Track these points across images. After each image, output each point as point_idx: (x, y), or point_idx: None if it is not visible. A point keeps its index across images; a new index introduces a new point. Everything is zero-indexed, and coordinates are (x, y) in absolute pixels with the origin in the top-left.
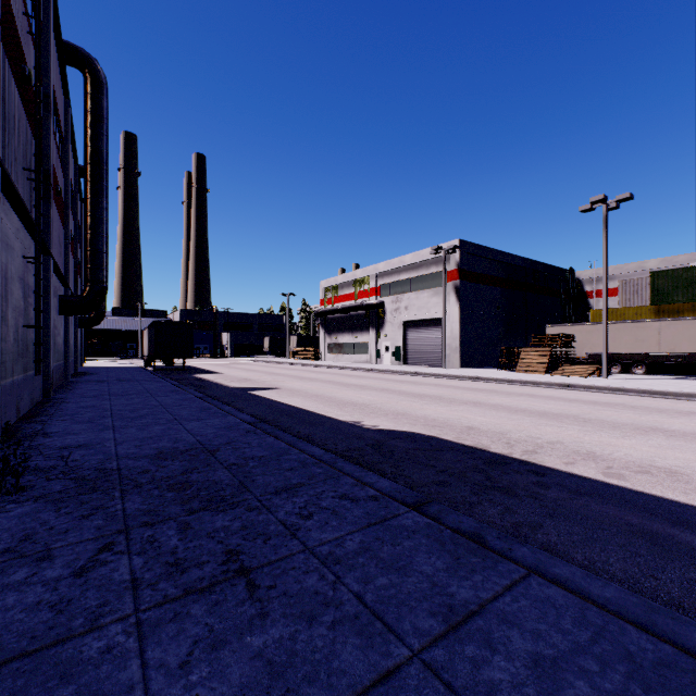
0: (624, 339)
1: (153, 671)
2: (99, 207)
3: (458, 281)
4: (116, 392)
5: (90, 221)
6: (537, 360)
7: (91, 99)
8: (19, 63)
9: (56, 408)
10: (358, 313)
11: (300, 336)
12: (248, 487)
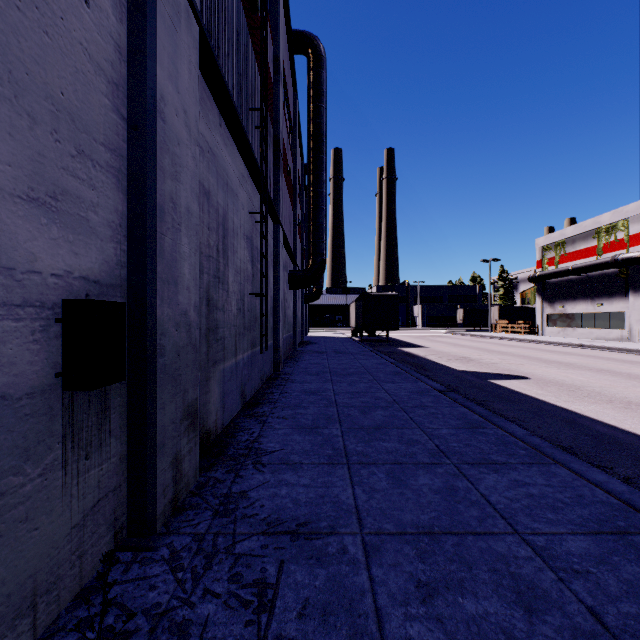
0: None
1: None
2: (319, 180)
3: None
4: (336, 368)
5: (312, 196)
6: None
7: (313, 76)
8: None
9: (280, 390)
10: (602, 273)
11: (503, 306)
12: None
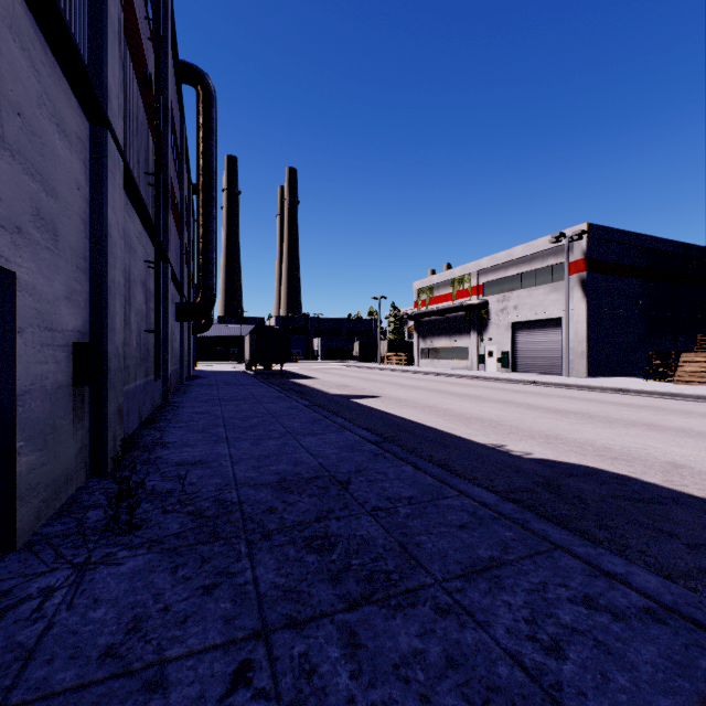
0: None
1: None
2: (209, 216)
3: (585, 273)
4: (225, 396)
5: (202, 230)
6: None
7: (203, 112)
8: (141, 66)
9: (173, 413)
10: (456, 315)
11: (391, 341)
12: (416, 558)
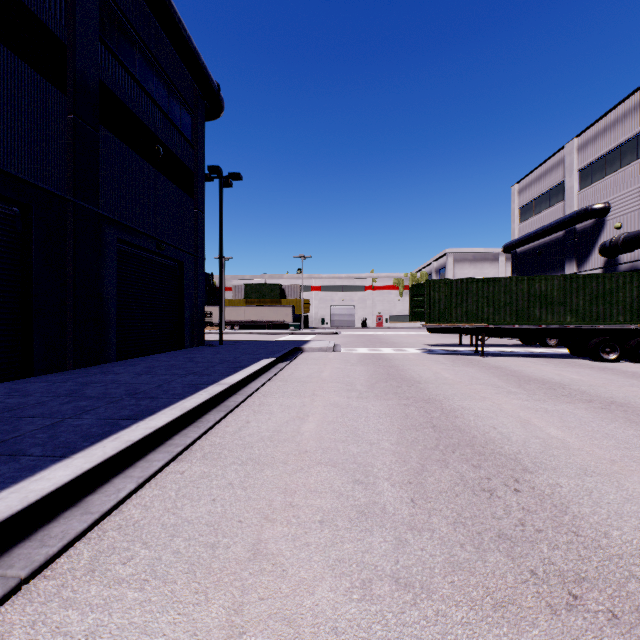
0: (233, 314)
1: None
2: None
3: None
4: None
5: None
6: None
7: None
8: None
9: None
10: None
11: None
12: None
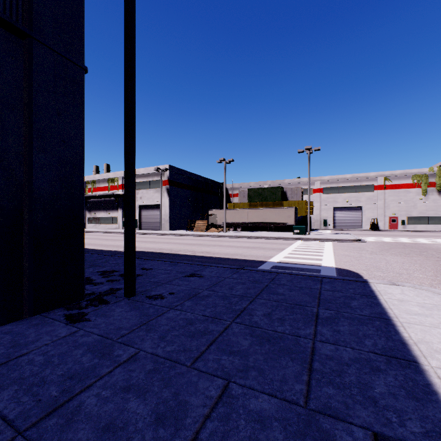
0: (237, 216)
1: (88, 271)
2: None
3: (168, 186)
4: None
5: None
6: (202, 226)
7: None
8: None
9: None
10: (110, 199)
11: None
12: (86, 260)
